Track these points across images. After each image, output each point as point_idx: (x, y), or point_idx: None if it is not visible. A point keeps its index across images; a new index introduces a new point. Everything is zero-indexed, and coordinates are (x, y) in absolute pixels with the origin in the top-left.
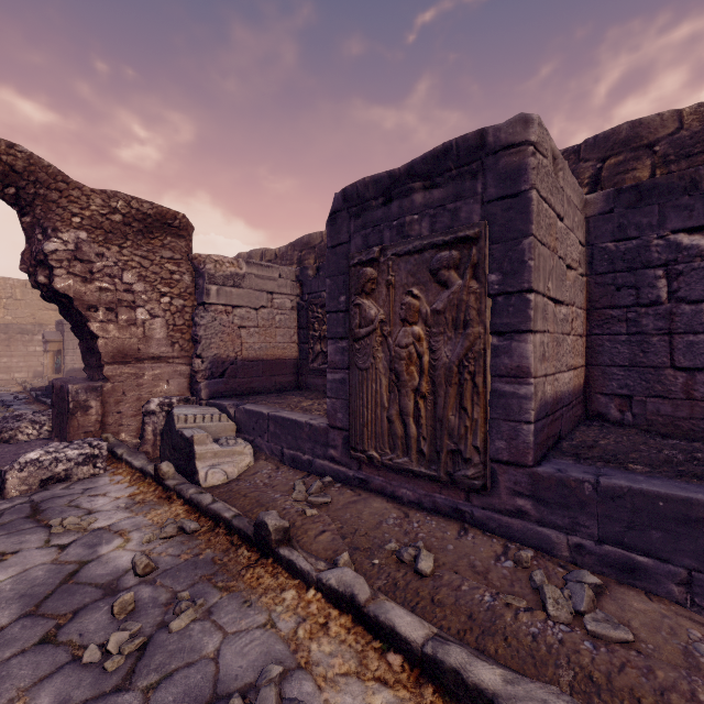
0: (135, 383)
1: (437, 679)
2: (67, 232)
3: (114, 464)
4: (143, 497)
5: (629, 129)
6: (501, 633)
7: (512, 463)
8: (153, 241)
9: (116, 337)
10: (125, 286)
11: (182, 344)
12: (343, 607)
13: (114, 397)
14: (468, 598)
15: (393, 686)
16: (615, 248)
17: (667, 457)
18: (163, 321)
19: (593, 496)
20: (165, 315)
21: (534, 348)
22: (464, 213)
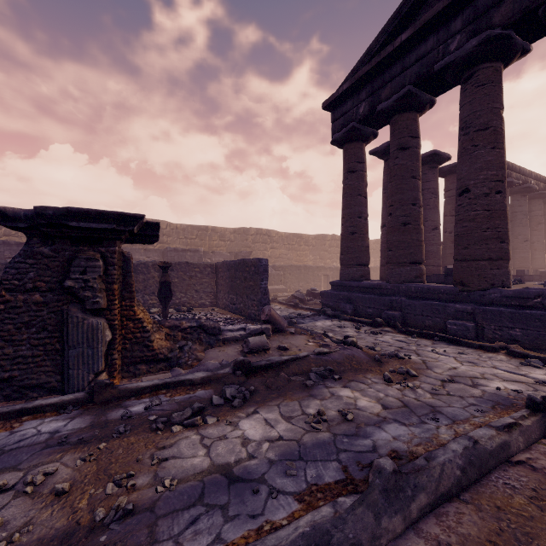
0: None
1: None
2: None
3: None
4: None
5: None
6: None
7: None
8: None
9: None
10: None
11: None
12: None
13: None
14: None
15: None
16: None
17: None
18: None
19: None
20: None
21: None
22: None
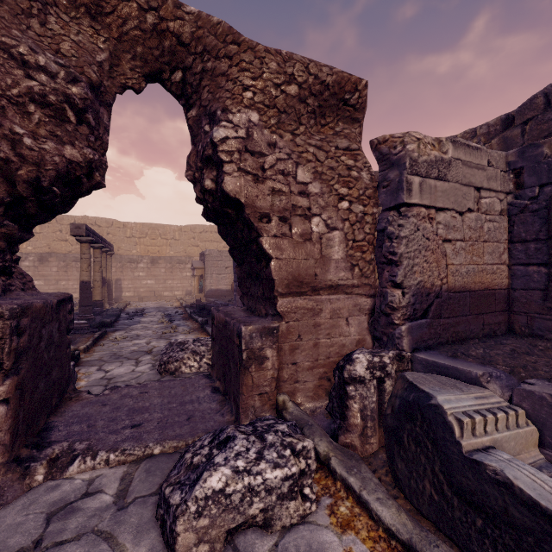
0: (311, 322)
1: None
2: (237, 113)
3: (319, 476)
4: None
5: None
6: None
7: None
8: (322, 130)
9: (290, 257)
10: (300, 187)
11: (361, 268)
12: None
13: (289, 342)
14: None
15: None
16: None
17: None
18: (341, 235)
19: None
20: (343, 226)
21: None
22: None
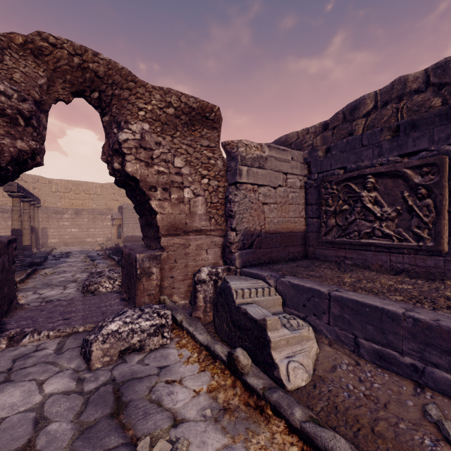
0: (183, 252)
1: None
2: (135, 124)
3: (176, 331)
4: (225, 397)
5: None
6: None
7: None
8: (194, 133)
9: (169, 213)
10: (176, 169)
11: (216, 219)
12: None
13: (168, 264)
14: None
15: None
16: None
17: None
18: (203, 199)
19: None
20: (204, 194)
21: None
22: None
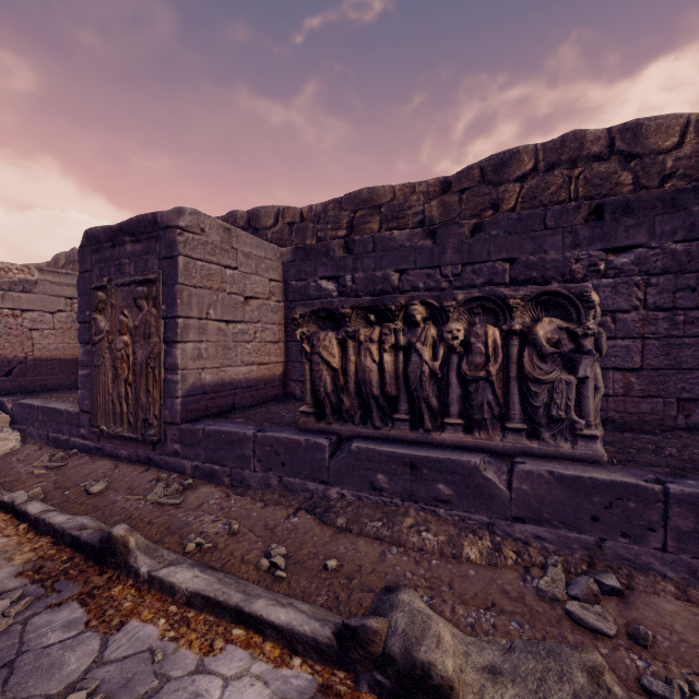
0: None
1: (39, 528)
2: None
3: None
4: None
5: (368, 193)
6: (105, 509)
7: (173, 423)
8: None
9: None
10: None
11: None
12: (9, 511)
13: None
14: (105, 499)
15: (12, 536)
16: (296, 285)
17: (274, 414)
18: None
19: (203, 437)
20: None
21: (183, 352)
22: (151, 263)
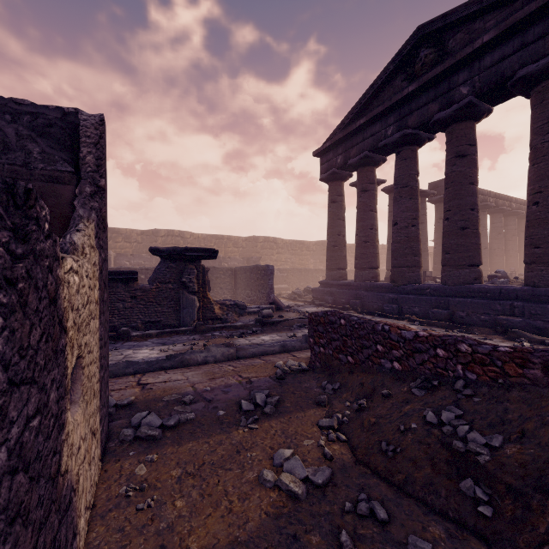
0: None
1: None
2: None
3: None
4: None
5: (118, 229)
6: None
7: None
8: None
9: None
10: None
11: None
12: None
13: None
14: None
15: None
16: (118, 262)
17: None
18: None
19: None
20: None
21: None
22: None
